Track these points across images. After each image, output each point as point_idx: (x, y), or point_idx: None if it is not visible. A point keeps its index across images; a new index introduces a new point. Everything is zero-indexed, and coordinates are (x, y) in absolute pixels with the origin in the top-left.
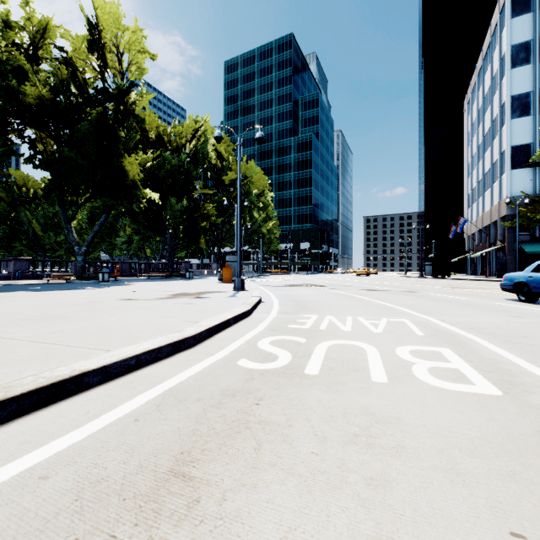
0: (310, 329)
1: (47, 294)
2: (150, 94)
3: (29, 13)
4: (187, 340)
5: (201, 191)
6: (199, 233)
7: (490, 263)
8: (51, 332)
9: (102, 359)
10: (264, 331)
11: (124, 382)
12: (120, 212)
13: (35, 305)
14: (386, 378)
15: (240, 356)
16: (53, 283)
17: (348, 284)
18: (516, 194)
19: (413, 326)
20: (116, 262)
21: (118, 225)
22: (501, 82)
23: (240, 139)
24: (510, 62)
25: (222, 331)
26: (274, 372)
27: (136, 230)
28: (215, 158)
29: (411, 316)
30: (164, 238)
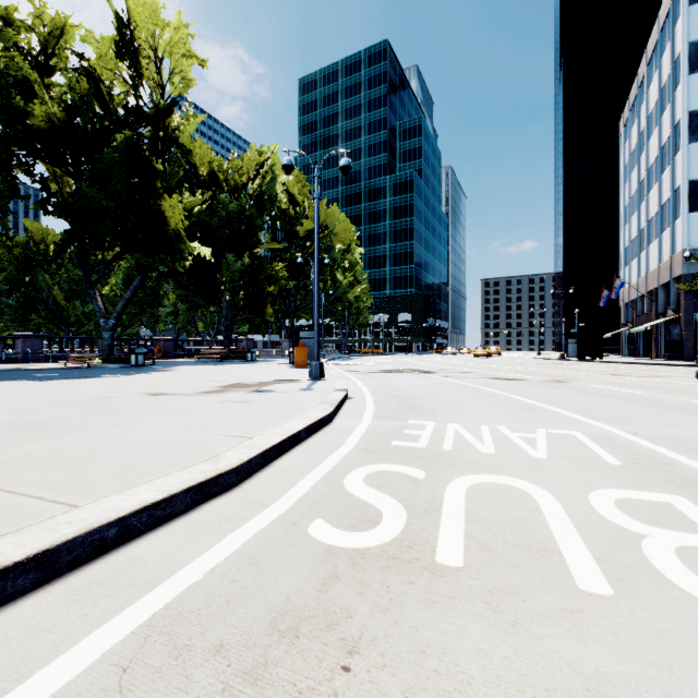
0: (428, 449)
1: (50, 385)
2: (199, 116)
3: (39, 8)
4: (224, 477)
5: (267, 245)
6: (265, 301)
7: (657, 341)
8: (3, 459)
9: (48, 531)
10: (354, 452)
11: (82, 583)
12: (161, 273)
13: (21, 403)
14: (605, 581)
15: (313, 511)
16: (70, 368)
17: (466, 370)
18: (696, 246)
19: (593, 446)
20: (156, 340)
21: (162, 292)
22: (674, 93)
23: (317, 168)
24: (687, 66)
25: (287, 452)
26: (377, 557)
27: (181, 297)
28: (287, 202)
29: (580, 425)
30: (219, 307)
